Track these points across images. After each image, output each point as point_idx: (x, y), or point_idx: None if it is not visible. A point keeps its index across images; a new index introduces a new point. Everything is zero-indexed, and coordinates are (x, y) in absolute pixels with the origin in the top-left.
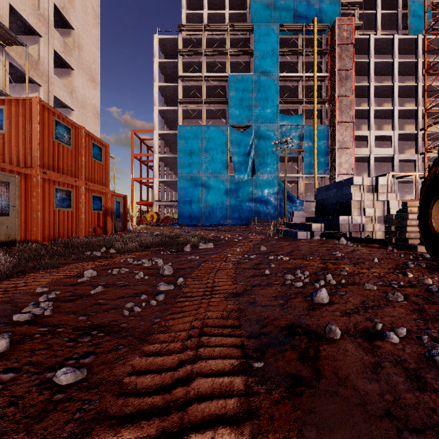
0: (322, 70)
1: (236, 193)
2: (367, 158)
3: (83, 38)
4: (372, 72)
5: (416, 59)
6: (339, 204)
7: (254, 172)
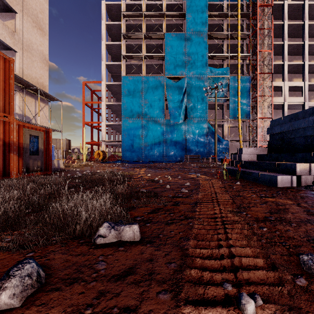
0: (243, 31)
1: (171, 134)
2: (281, 105)
3: None
4: (286, 32)
5: None
6: None
7: (186, 116)
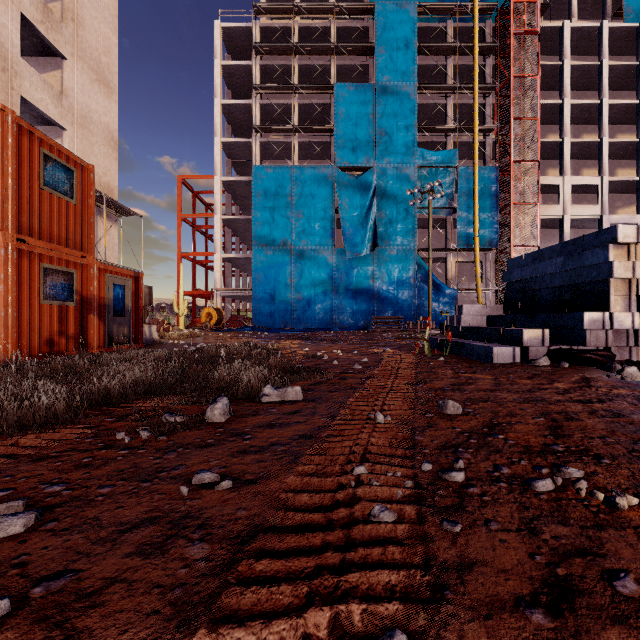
0: (485, 79)
1: (348, 276)
2: (558, 221)
3: (84, 7)
4: (567, 81)
5: (638, 61)
6: (571, 287)
7: (376, 243)
